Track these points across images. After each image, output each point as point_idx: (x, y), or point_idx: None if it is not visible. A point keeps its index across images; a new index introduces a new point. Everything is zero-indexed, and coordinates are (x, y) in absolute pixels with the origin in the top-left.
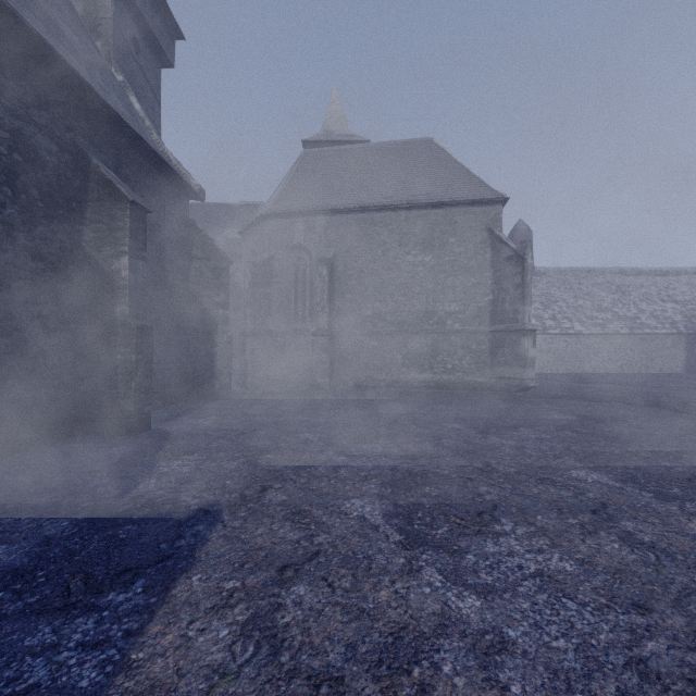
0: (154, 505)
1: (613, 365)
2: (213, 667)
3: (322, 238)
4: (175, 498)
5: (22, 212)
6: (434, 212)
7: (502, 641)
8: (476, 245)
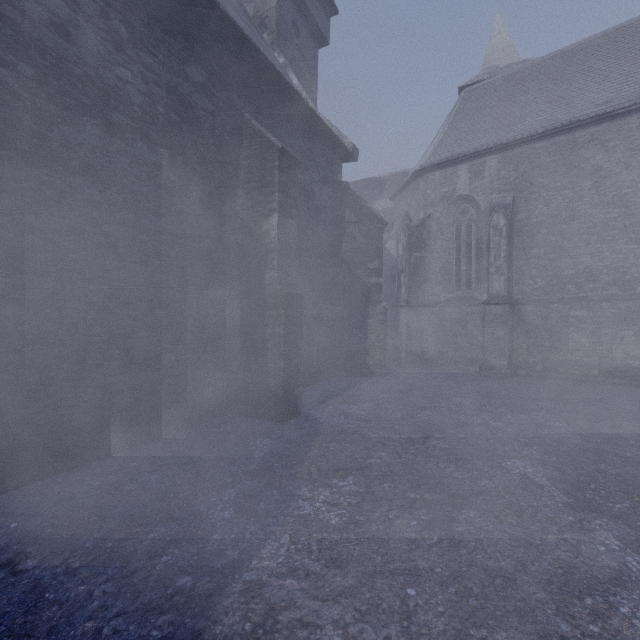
0: (273, 637)
1: None
2: None
3: (494, 182)
4: (312, 624)
5: (179, 176)
6: None
7: None
8: None
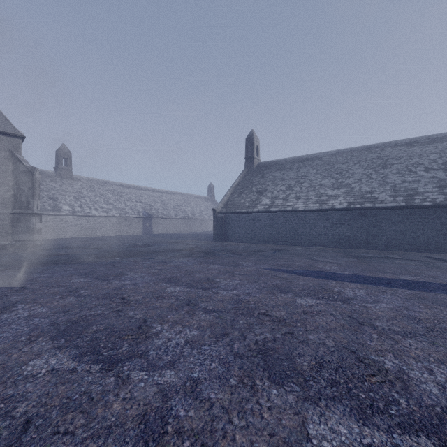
0: None
1: (112, 232)
2: None
3: None
4: None
5: None
6: None
7: None
8: (1, 159)
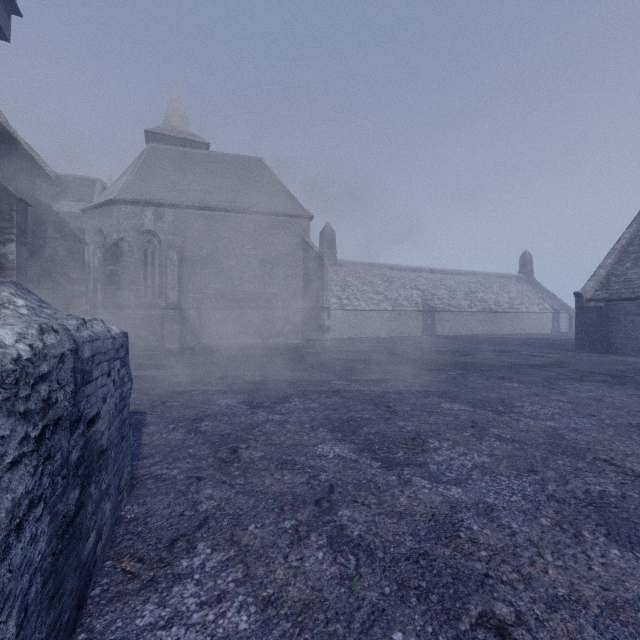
0: None
1: (384, 332)
2: (181, 439)
3: (171, 227)
4: None
5: None
6: (263, 219)
7: (287, 421)
8: (293, 246)
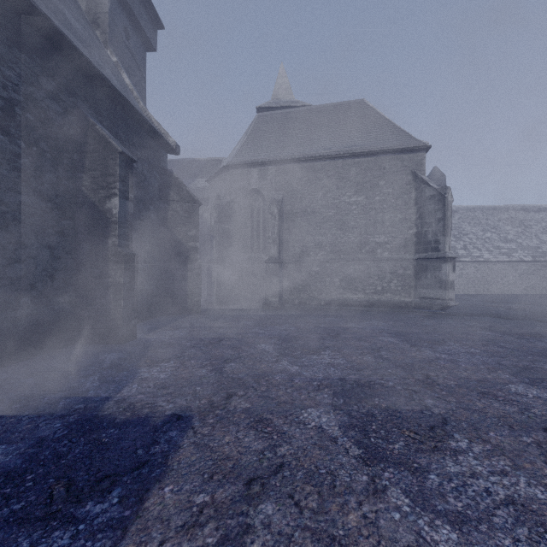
0: (135, 409)
1: (518, 288)
2: None
3: (273, 184)
4: (153, 403)
5: (33, 161)
6: (366, 160)
7: None
8: (402, 186)
